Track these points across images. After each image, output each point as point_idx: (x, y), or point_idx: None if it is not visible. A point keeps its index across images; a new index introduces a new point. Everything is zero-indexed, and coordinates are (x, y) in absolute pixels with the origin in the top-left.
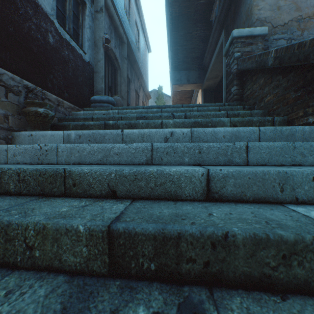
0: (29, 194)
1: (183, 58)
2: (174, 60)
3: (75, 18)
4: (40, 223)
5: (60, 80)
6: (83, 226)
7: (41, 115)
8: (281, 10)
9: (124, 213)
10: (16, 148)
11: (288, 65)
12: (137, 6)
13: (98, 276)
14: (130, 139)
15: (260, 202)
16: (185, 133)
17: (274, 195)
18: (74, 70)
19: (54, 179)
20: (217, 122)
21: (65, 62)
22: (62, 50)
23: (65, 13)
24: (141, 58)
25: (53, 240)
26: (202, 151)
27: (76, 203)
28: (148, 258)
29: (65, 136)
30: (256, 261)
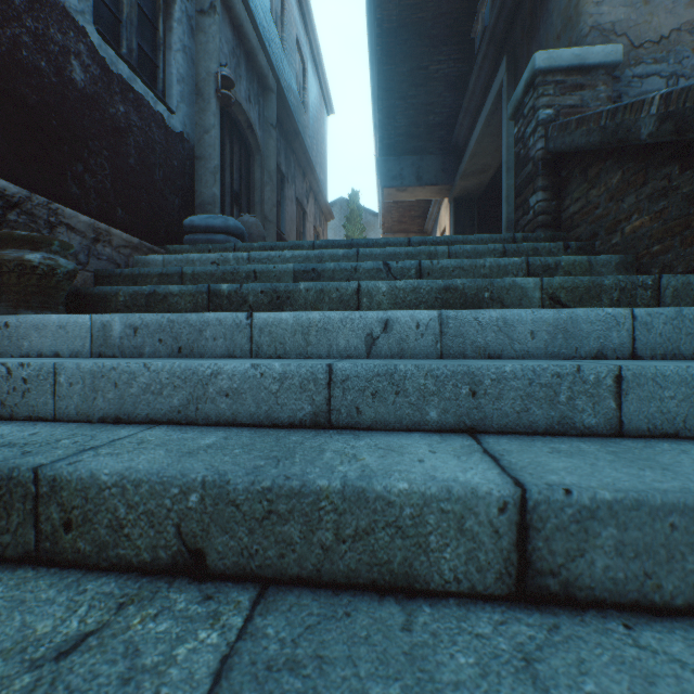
0: None
1: (408, 127)
2: (387, 131)
3: (146, 25)
4: None
5: (103, 177)
6: None
7: (35, 269)
8: (652, 4)
9: None
10: None
11: None
12: (301, 7)
13: None
14: (272, 338)
15: None
16: (423, 324)
17: None
18: (143, 153)
19: (4, 503)
20: (505, 288)
21: (116, 132)
22: (110, 103)
23: (118, 10)
24: (311, 126)
25: None
26: (480, 389)
27: (47, 624)
28: None
29: (95, 328)
30: None
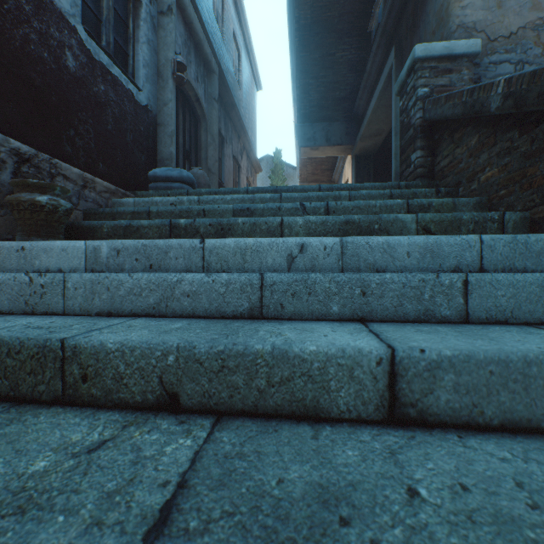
0: None
1: (319, 100)
2: (303, 104)
3: (120, 24)
4: None
5: (89, 140)
6: None
7: (43, 208)
8: (504, 8)
9: (187, 484)
10: None
11: (533, 110)
12: (236, 7)
13: None
14: (219, 257)
15: (519, 431)
16: (329, 247)
17: None
18: (118, 121)
19: (40, 363)
20: (390, 222)
21: (98, 105)
22: (93, 83)
23: (99, 13)
24: (244, 99)
25: None
26: (368, 291)
27: (78, 435)
28: None
29: (88, 250)
30: None
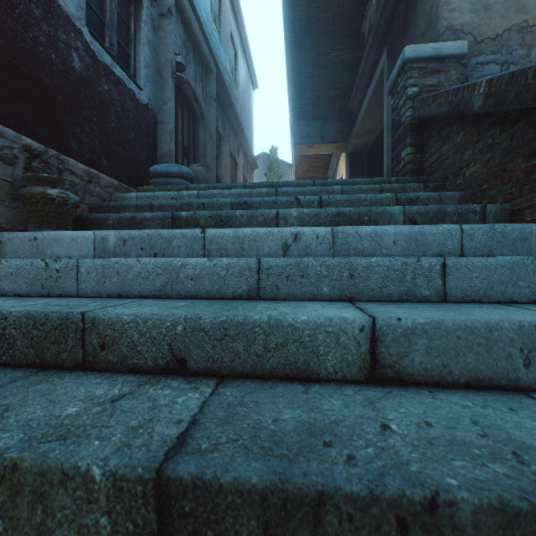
0: (14, 363)
1: (314, 99)
2: (299, 102)
3: (122, 26)
4: (5, 457)
5: (93, 137)
6: (100, 469)
7: (54, 200)
8: (490, 11)
9: (198, 422)
10: (1, 265)
11: (512, 109)
12: (233, 8)
13: None
14: (219, 246)
15: (482, 388)
16: (321, 236)
17: (512, 372)
18: (121, 119)
19: (63, 334)
20: (379, 214)
21: (102, 104)
22: (98, 83)
23: (103, 16)
24: (241, 98)
25: (35, 496)
26: (356, 273)
27: (101, 391)
28: None
29: (96, 240)
30: None
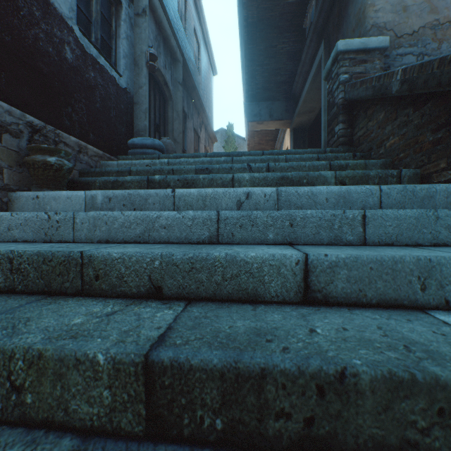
0: (27, 291)
1: (264, 83)
2: (251, 86)
3: (105, 24)
4: (34, 349)
5: (82, 115)
6: (103, 355)
7: (52, 166)
8: (408, 12)
9: (173, 328)
10: (13, 217)
11: (423, 93)
12: (196, 8)
13: (129, 440)
14: (186, 203)
15: (389, 307)
16: (268, 195)
17: (412, 295)
18: (104, 101)
19: (66, 268)
20: (315, 177)
21: (89, 88)
22: (86, 71)
23: (90, 15)
24: (203, 83)
25: (55, 376)
26: (295, 223)
27: (98, 309)
28: (212, 409)
29: (87, 198)
30: (394, 418)
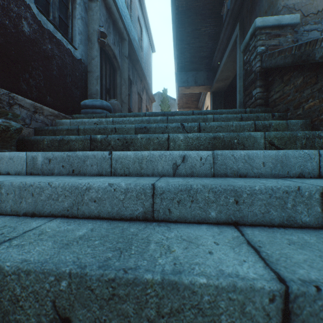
0: None
1: (190, 58)
2: (181, 60)
3: (63, 6)
4: None
5: (39, 80)
6: None
7: None
8: None
9: None
10: None
11: None
12: (139, 1)
13: None
14: (122, 165)
15: None
16: (204, 158)
17: None
18: (61, 69)
19: None
20: (245, 138)
21: (46, 58)
22: (43, 43)
23: None
24: (144, 57)
25: None
26: (240, 199)
27: None
28: None
29: (28, 159)
30: None
